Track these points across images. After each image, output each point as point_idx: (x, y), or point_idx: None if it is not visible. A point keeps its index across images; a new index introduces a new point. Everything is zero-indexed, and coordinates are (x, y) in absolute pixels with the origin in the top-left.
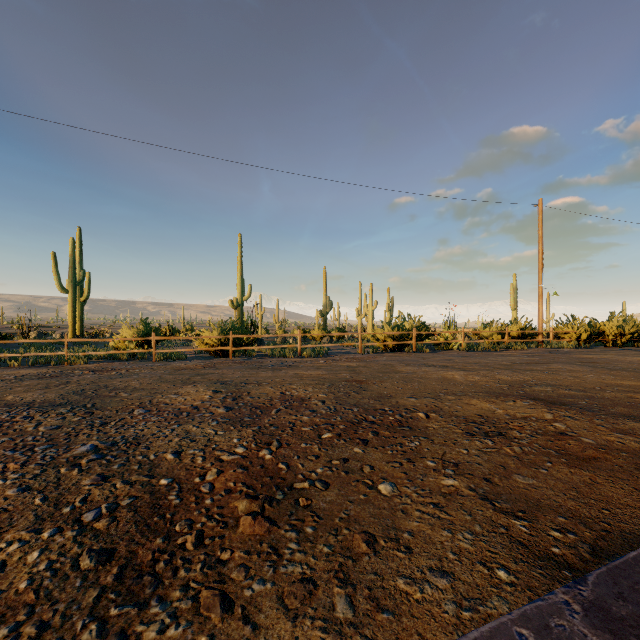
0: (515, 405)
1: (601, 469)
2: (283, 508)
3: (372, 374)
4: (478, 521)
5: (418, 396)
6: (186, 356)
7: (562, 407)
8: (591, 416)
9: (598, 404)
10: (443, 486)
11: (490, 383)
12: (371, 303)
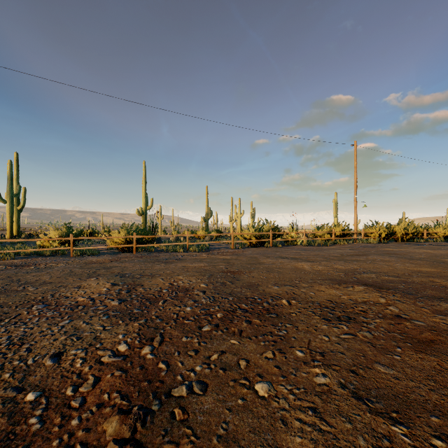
0: (354, 290)
1: (442, 352)
2: (157, 425)
3: (242, 265)
4: (360, 431)
5: (279, 284)
6: (99, 252)
7: (389, 291)
8: (413, 299)
9: (413, 288)
10: (316, 383)
11: (330, 271)
12: (239, 212)
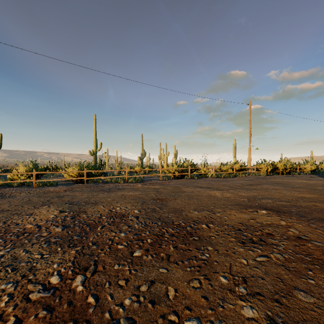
0: (258, 214)
1: None
2: None
3: (168, 193)
4: None
5: (199, 209)
6: (57, 183)
7: (286, 215)
8: (306, 221)
9: (302, 211)
10: (245, 318)
11: (237, 198)
12: (166, 153)
